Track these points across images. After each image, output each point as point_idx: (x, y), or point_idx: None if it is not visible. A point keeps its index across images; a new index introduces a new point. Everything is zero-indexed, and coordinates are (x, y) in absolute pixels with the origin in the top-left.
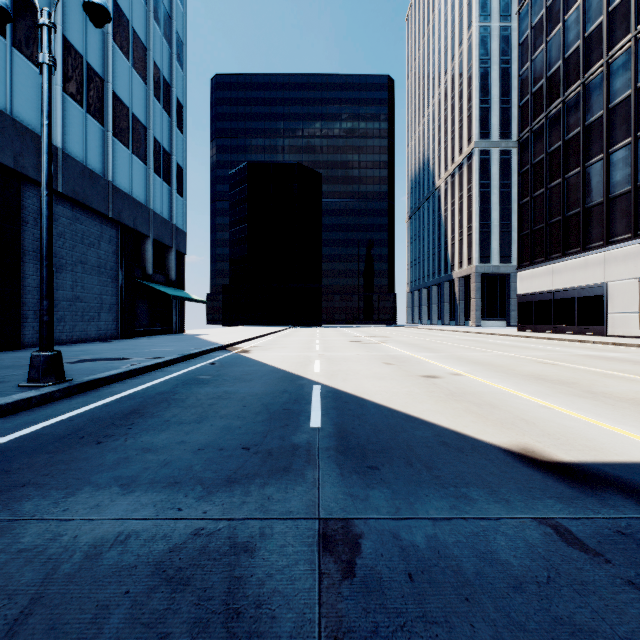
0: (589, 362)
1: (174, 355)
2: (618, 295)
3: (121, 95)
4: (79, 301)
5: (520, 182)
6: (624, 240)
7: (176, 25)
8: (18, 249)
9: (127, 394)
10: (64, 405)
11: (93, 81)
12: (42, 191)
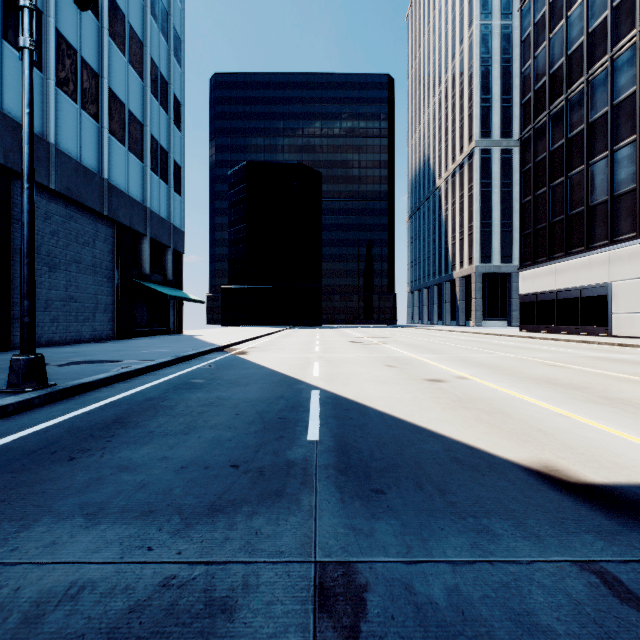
0: (598, 364)
1: (168, 357)
2: (623, 295)
3: (117, 91)
4: (73, 301)
5: (522, 181)
6: (629, 239)
7: (174, 21)
8: (9, 247)
9: (113, 400)
10: (43, 413)
11: (88, 76)
12: (23, 184)
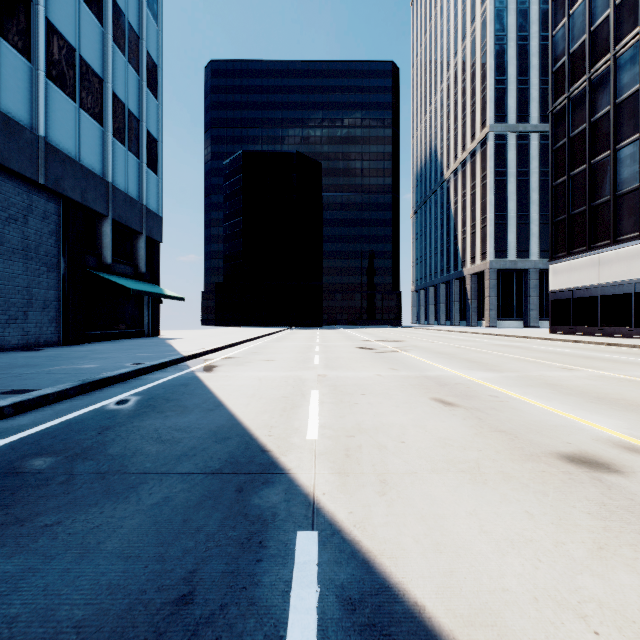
0: None
1: (65, 383)
2: None
3: (62, 28)
4: None
5: (553, 160)
6: None
7: None
8: None
9: None
10: None
11: None
12: None
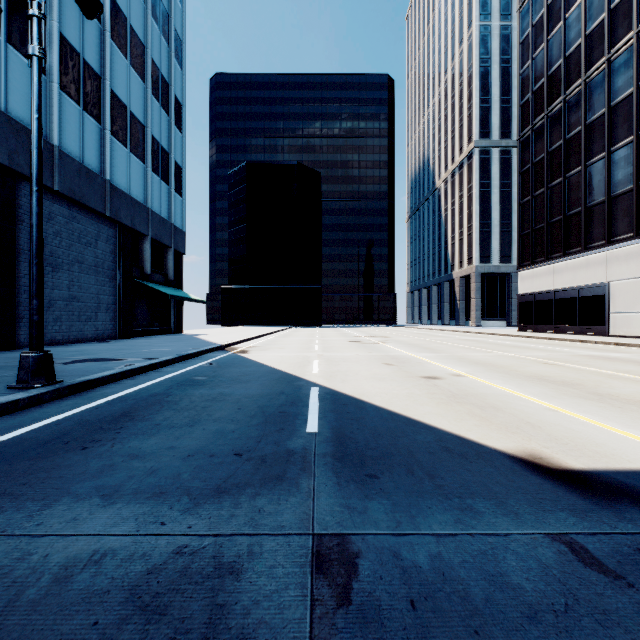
0: (592, 363)
1: (170, 355)
2: (620, 295)
3: (119, 93)
4: (76, 301)
5: (521, 181)
6: (626, 239)
7: (175, 23)
8: (13, 248)
9: (119, 396)
10: (53, 408)
11: (90, 78)
12: (32, 187)
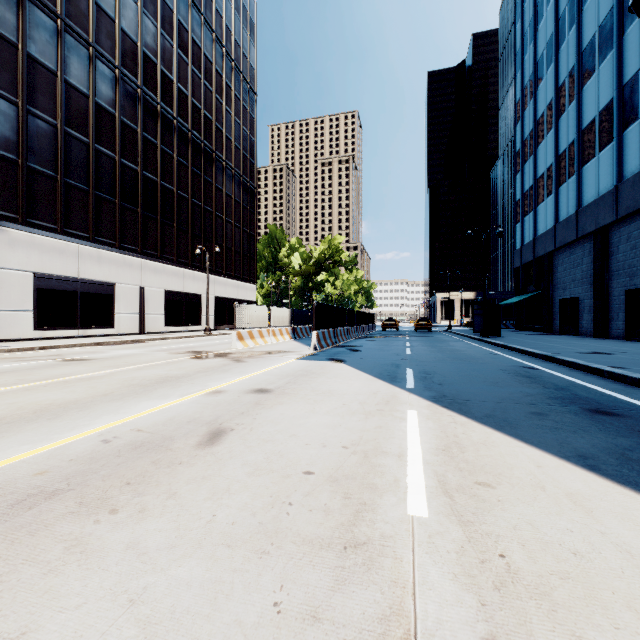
0: None
1: None
2: None
3: None
4: None
5: None
6: None
7: None
8: None
9: (596, 389)
10: (607, 383)
11: None
12: None
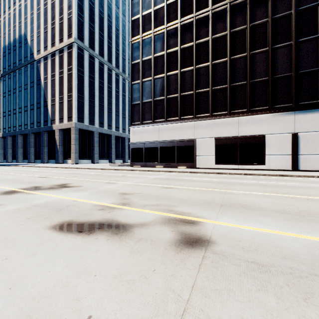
0: None
1: None
2: (202, 146)
3: None
4: None
5: (132, 69)
6: (207, 116)
7: None
8: None
9: None
10: None
11: None
12: None
